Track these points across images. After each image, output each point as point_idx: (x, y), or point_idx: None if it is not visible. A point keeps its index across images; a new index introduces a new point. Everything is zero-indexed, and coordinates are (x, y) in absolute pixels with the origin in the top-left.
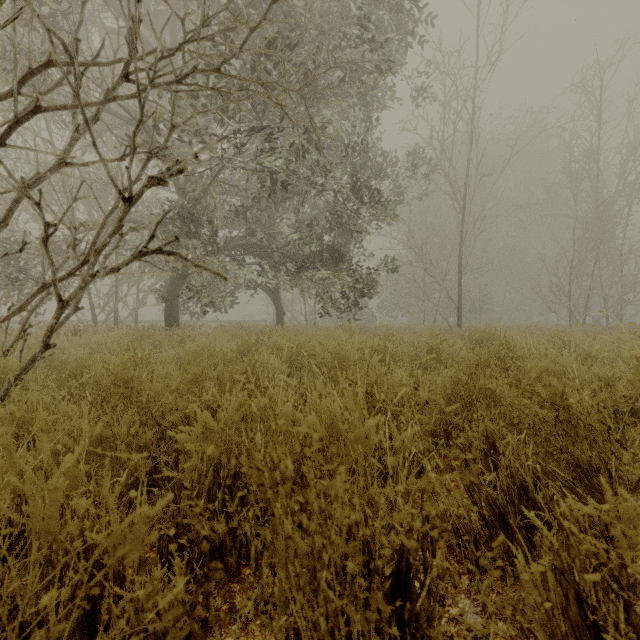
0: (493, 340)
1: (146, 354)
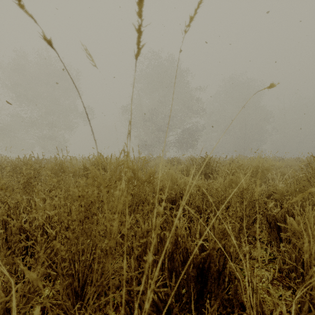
0: None
1: None
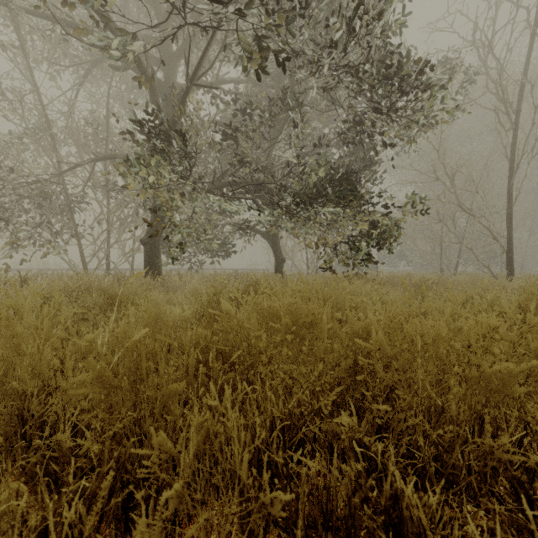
0: None
1: None
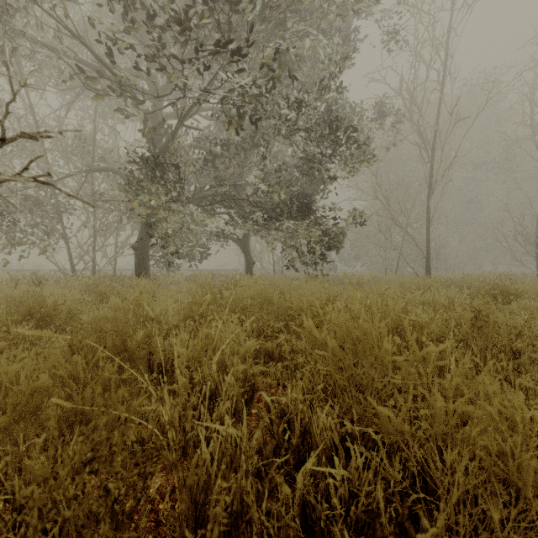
0: (509, 294)
1: (73, 313)
